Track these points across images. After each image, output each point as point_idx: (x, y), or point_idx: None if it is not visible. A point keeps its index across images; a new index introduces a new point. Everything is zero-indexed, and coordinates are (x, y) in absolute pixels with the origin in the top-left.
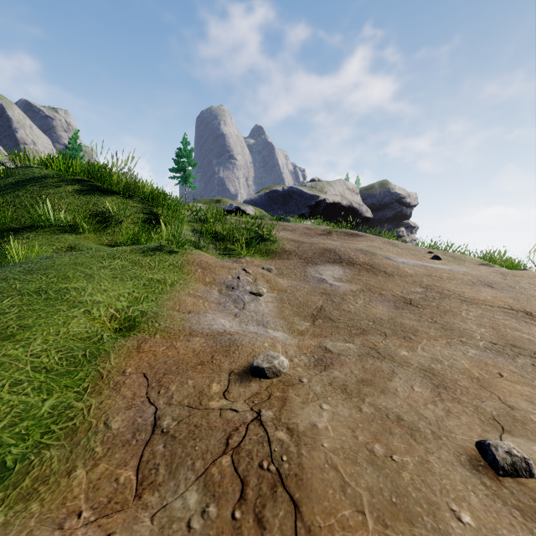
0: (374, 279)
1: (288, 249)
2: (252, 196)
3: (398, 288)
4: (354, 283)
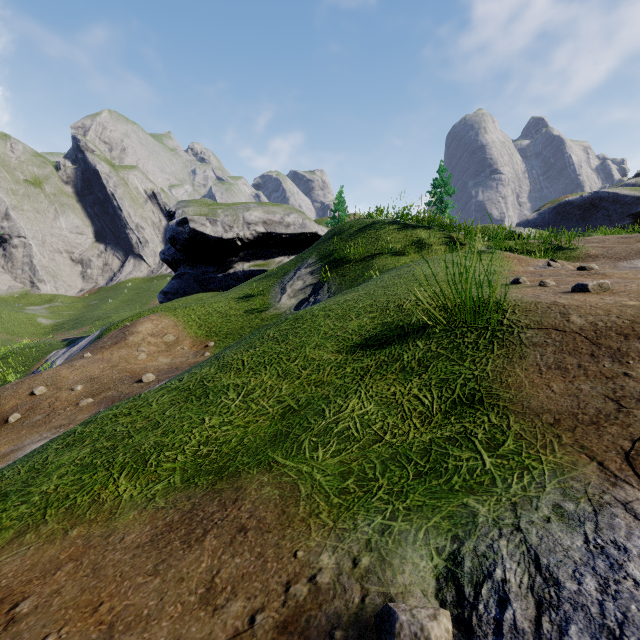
0: None
1: (593, 254)
2: (529, 216)
3: None
4: None
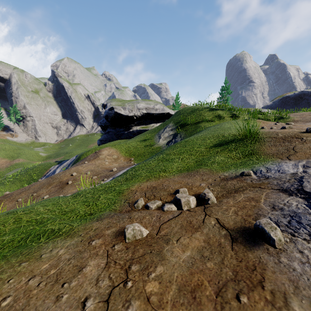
0: None
1: (296, 120)
2: (268, 103)
3: None
4: None
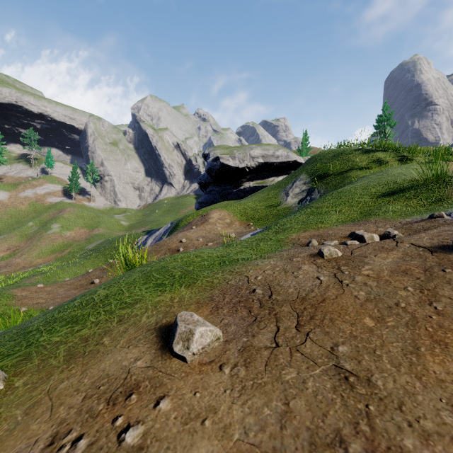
0: None
1: None
2: None
3: None
4: None
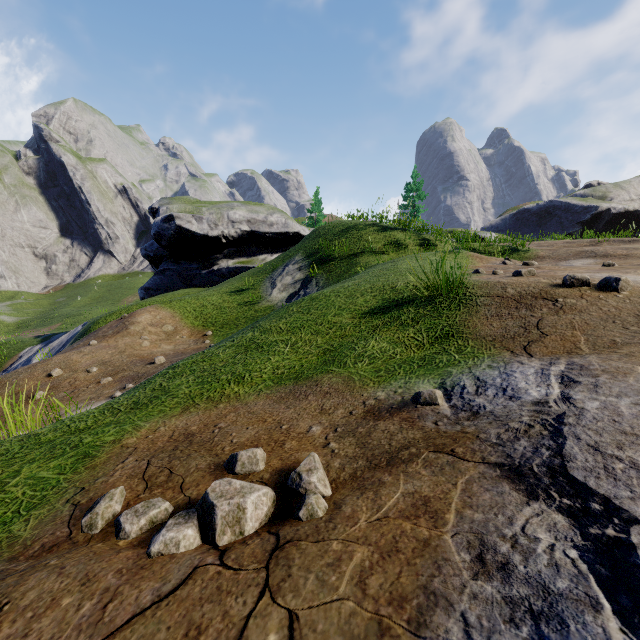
0: (622, 261)
1: (542, 256)
2: (492, 221)
3: (639, 262)
4: (600, 264)
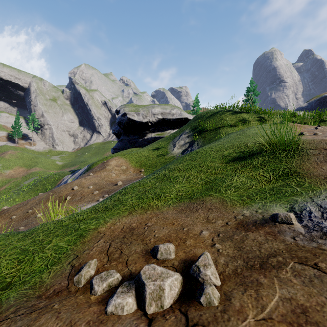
0: None
1: None
2: (302, 105)
3: None
4: None
